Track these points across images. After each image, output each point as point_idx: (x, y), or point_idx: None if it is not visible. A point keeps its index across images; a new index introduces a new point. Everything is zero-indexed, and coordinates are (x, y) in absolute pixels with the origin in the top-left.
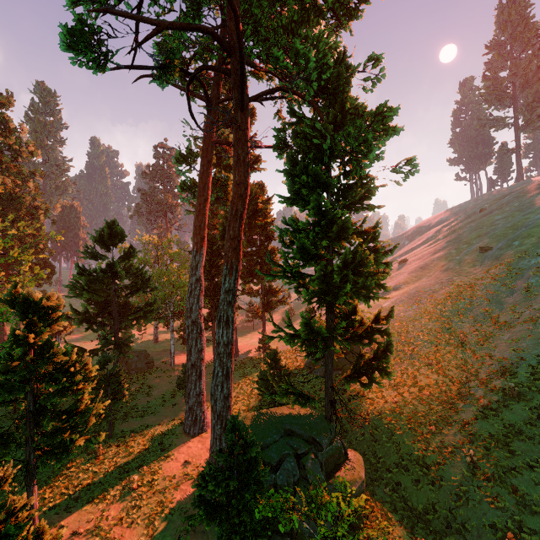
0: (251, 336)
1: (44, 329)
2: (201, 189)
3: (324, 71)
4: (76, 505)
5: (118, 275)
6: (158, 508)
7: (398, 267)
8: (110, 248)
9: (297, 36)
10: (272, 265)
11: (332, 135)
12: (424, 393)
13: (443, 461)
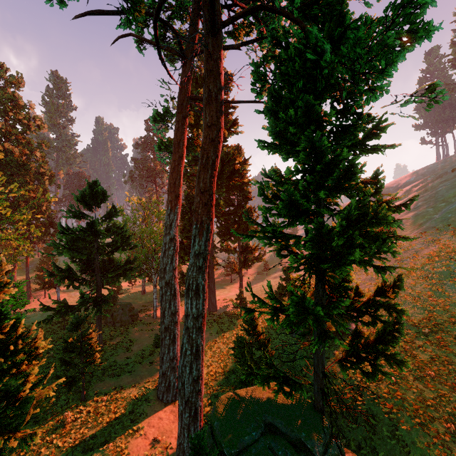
0: (229, 289)
1: None
2: (176, 145)
3: None
4: None
5: (99, 234)
6: None
7: None
8: (92, 207)
9: None
10: (250, 223)
11: None
12: (428, 373)
13: None
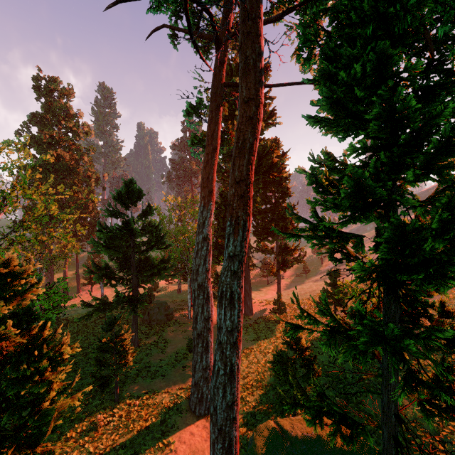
0: (265, 291)
1: None
2: (209, 137)
3: None
4: None
5: (134, 232)
6: None
7: None
8: (128, 206)
9: None
10: (296, 220)
11: None
12: None
13: None
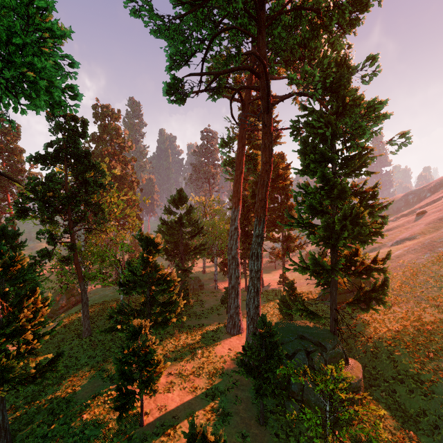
0: (273, 273)
1: (155, 254)
2: (237, 165)
3: (328, 77)
4: (168, 360)
5: (184, 225)
6: (213, 371)
7: (415, 218)
8: (179, 207)
9: (308, 48)
10: (289, 218)
11: (334, 122)
12: (427, 328)
13: (436, 379)
